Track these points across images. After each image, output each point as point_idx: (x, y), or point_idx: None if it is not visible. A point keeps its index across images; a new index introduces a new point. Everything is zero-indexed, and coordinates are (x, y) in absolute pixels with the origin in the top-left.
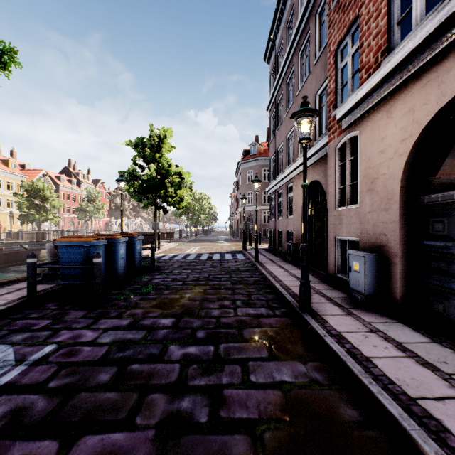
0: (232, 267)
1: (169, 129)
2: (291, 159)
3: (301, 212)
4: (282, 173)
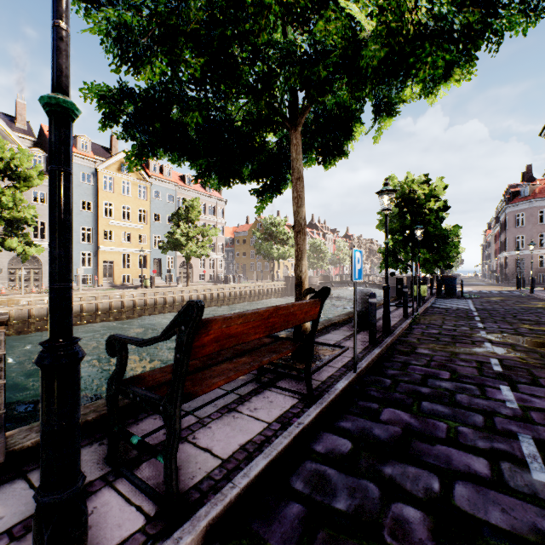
0: (512, 295)
1: None
2: None
3: None
4: None
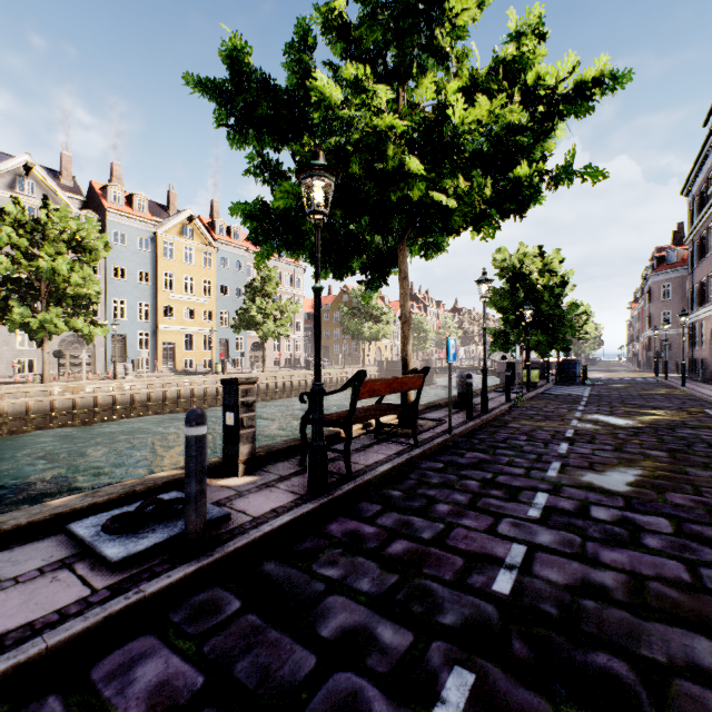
0: (644, 382)
1: (571, 271)
2: (704, 301)
3: (709, 345)
4: (697, 310)
